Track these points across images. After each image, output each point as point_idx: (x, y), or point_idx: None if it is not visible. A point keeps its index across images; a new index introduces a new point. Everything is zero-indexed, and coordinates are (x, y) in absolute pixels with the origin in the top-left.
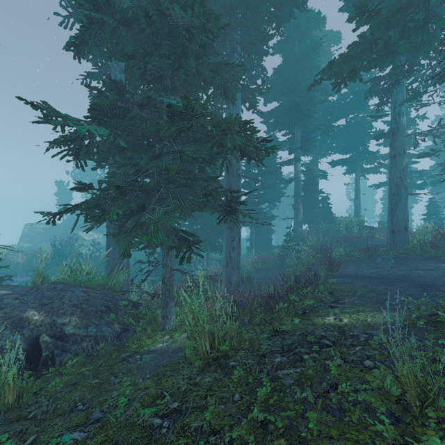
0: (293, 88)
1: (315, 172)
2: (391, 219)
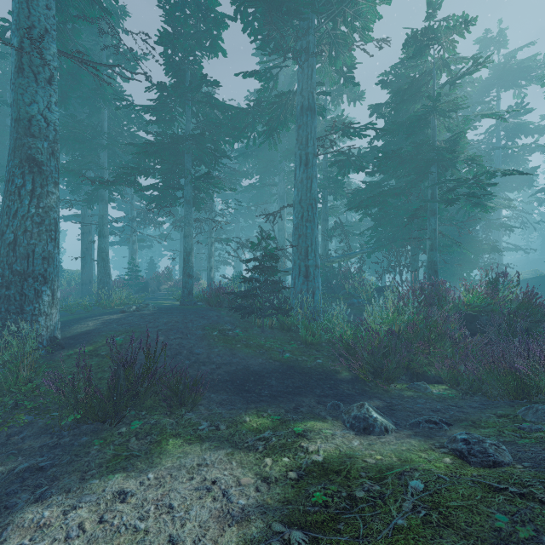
0: (2, 141)
1: None
2: (81, 276)
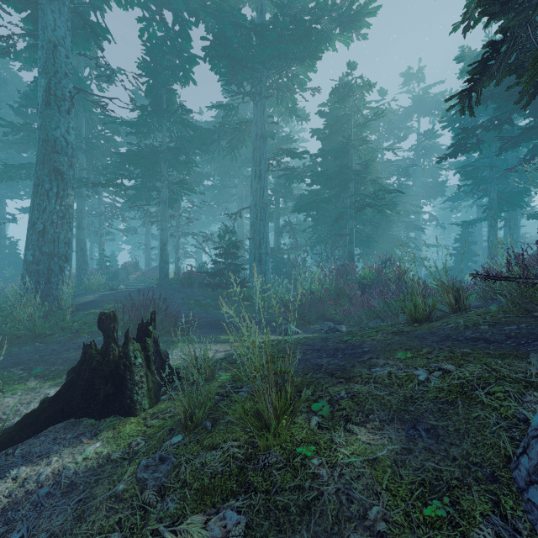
0: None
1: (1, 214)
2: None
